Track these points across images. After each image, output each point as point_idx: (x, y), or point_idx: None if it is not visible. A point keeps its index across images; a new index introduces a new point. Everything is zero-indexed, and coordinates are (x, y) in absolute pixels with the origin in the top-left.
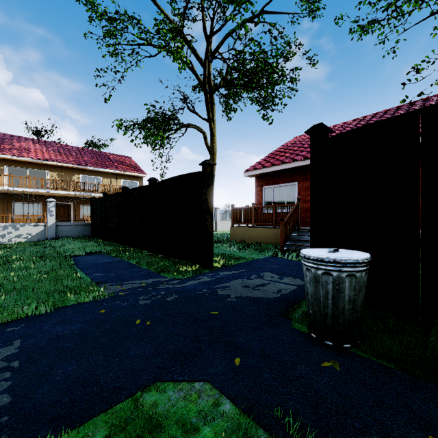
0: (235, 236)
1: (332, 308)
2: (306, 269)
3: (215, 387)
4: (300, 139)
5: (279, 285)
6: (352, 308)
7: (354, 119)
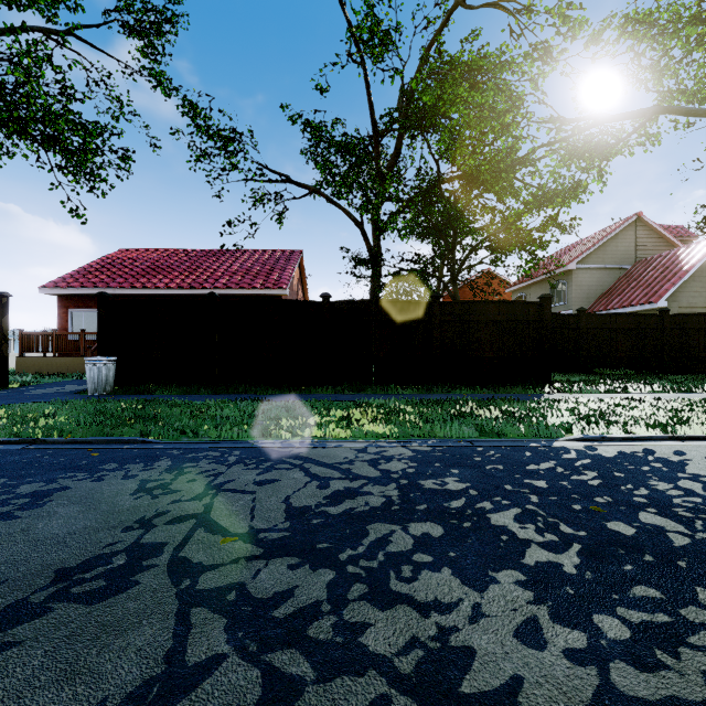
0: (26, 368)
1: (98, 379)
2: (87, 365)
3: (39, 402)
4: (124, 258)
5: (78, 388)
6: (107, 378)
7: (185, 249)
